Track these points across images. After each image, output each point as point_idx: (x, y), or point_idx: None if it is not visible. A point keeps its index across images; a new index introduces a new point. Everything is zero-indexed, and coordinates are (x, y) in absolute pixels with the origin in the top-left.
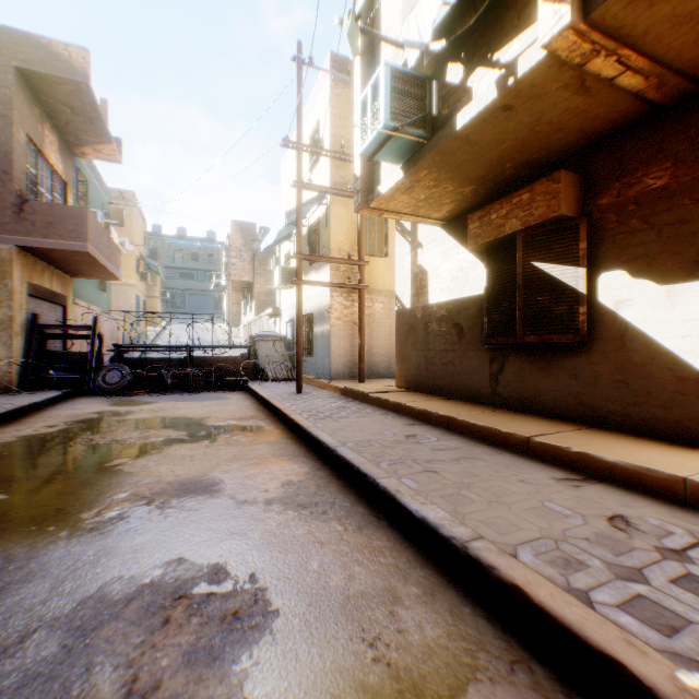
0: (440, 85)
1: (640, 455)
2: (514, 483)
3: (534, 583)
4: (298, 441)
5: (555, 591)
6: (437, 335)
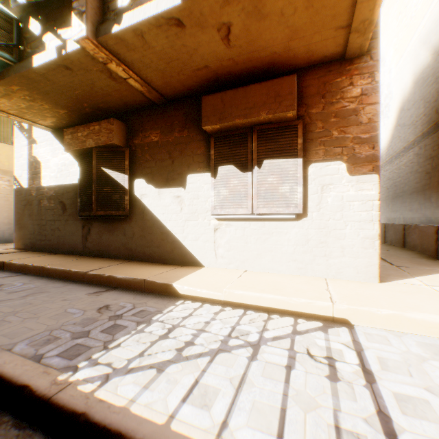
0: (26, 29)
1: (137, 272)
2: (59, 302)
3: (10, 362)
4: None
5: (22, 361)
6: (48, 209)
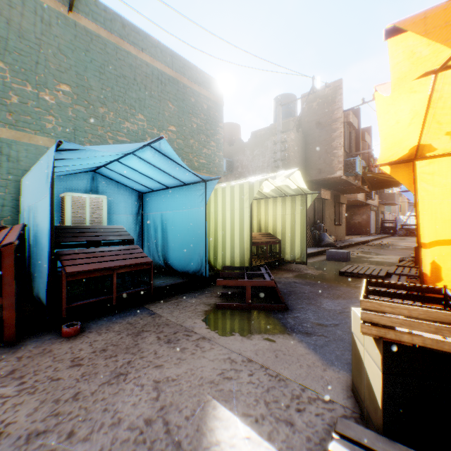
0: None
1: None
2: None
3: None
4: None
5: None
6: None
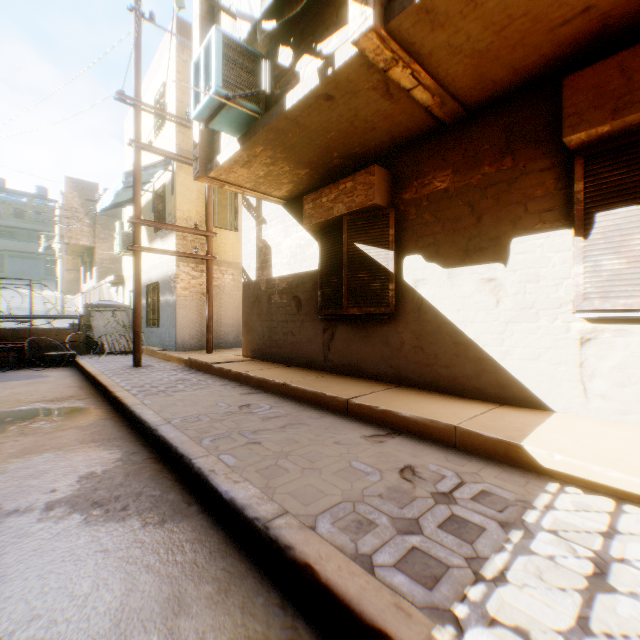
0: (273, 65)
1: (429, 409)
2: (330, 445)
3: (325, 557)
4: (120, 422)
5: (343, 562)
6: (279, 307)
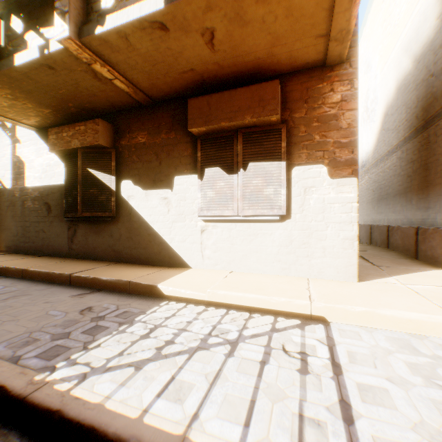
0: (8, 27)
1: (123, 274)
2: (41, 304)
3: None
4: None
5: None
6: (33, 210)
